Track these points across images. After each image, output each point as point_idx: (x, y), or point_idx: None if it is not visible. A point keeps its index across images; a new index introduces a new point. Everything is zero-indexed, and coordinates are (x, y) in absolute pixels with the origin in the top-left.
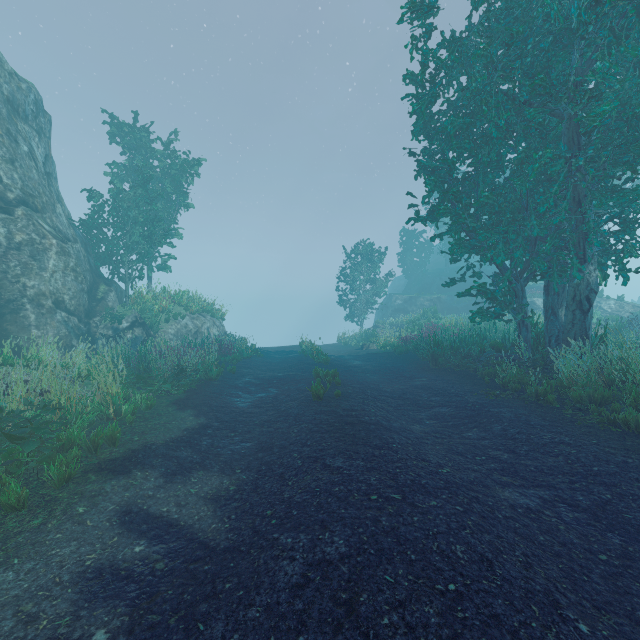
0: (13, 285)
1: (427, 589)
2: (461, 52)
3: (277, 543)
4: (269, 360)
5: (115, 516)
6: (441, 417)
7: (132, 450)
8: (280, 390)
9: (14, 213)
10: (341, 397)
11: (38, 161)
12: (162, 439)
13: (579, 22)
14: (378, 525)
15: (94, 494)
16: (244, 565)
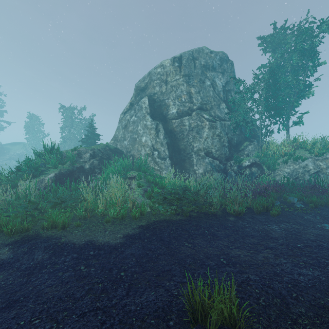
0: (189, 146)
1: None
2: None
3: None
4: None
5: None
6: None
7: (52, 236)
8: (267, 259)
9: (192, 114)
10: None
11: (217, 86)
12: (69, 239)
13: None
14: None
15: None
16: None
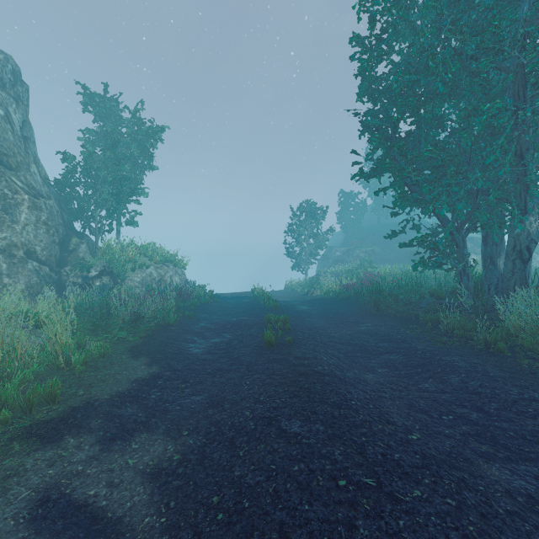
0: None
1: None
2: (409, 9)
3: None
4: (225, 305)
5: (25, 508)
6: (392, 365)
7: (72, 408)
8: (233, 335)
9: None
10: (292, 343)
11: (14, 125)
12: (108, 393)
13: None
14: (354, 535)
15: (9, 474)
16: None
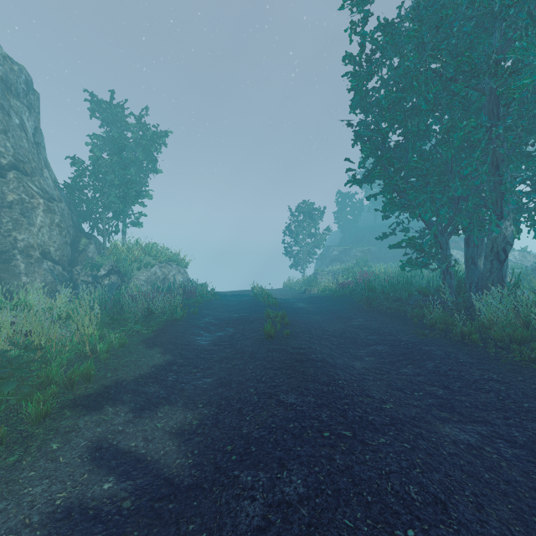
0: (5, 238)
1: (387, 535)
2: (395, 35)
3: (238, 481)
4: (226, 302)
5: (86, 452)
6: (378, 354)
7: (105, 386)
8: (236, 329)
9: (6, 176)
10: (290, 336)
11: (28, 132)
12: (132, 375)
13: (502, 5)
14: (333, 464)
15: (68, 430)
16: (207, 504)
